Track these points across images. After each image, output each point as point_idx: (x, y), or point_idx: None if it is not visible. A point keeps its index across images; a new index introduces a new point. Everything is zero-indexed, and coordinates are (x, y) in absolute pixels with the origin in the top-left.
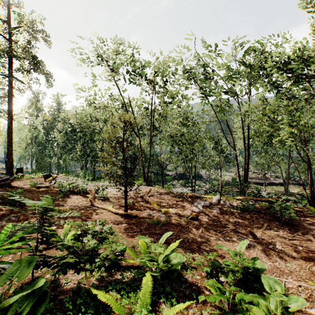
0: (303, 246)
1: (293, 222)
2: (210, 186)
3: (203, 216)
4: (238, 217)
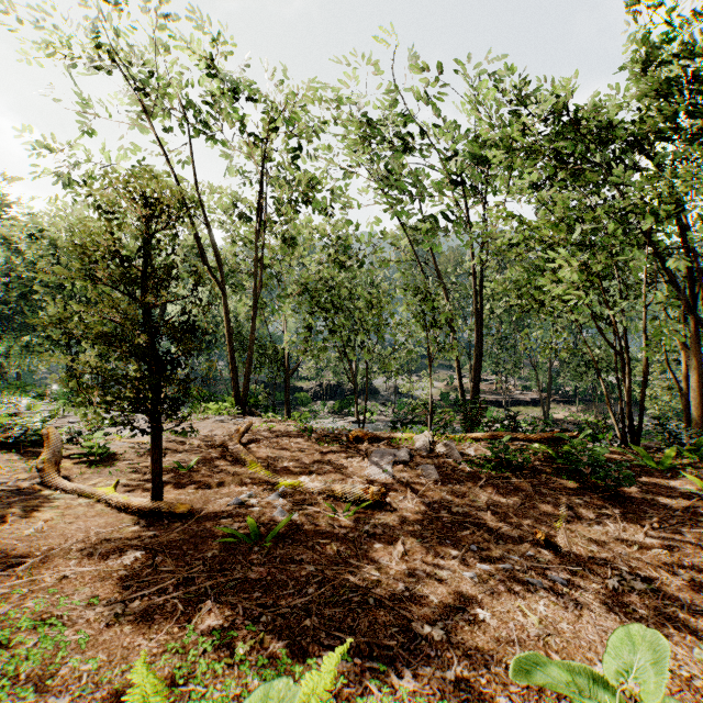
0: (685, 566)
1: (619, 492)
2: (397, 412)
3: (397, 493)
4: (489, 488)
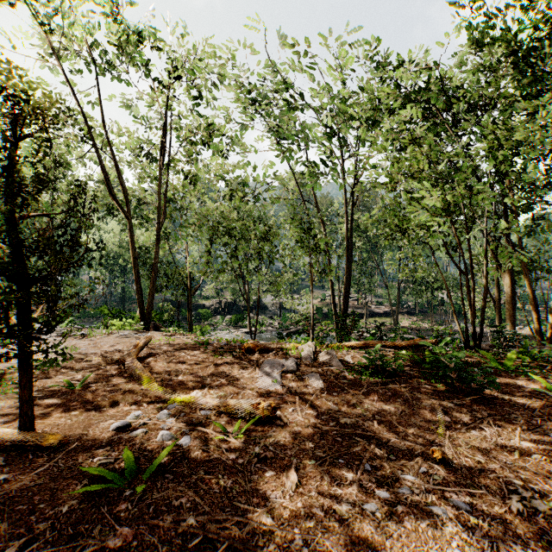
0: None
1: (481, 394)
2: (282, 324)
3: (286, 405)
4: (370, 395)
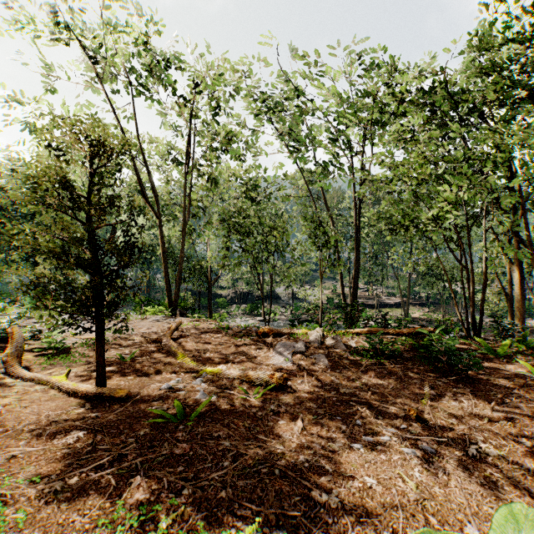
0: (526, 434)
1: (469, 375)
2: (294, 313)
3: (296, 377)
4: (368, 372)
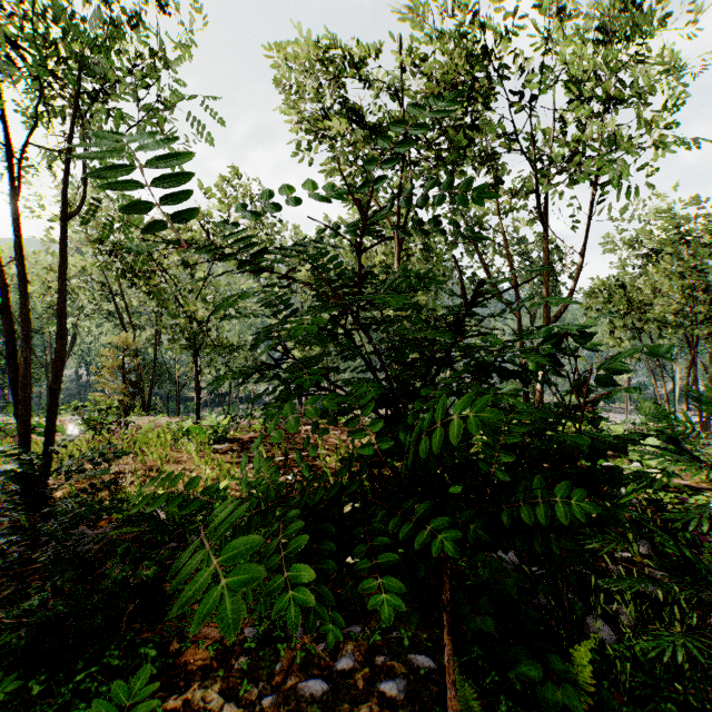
0: None
1: None
2: None
3: None
4: None
